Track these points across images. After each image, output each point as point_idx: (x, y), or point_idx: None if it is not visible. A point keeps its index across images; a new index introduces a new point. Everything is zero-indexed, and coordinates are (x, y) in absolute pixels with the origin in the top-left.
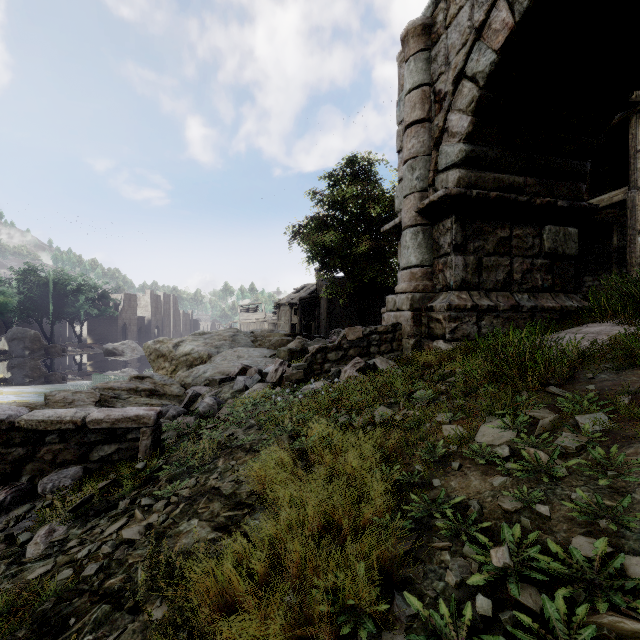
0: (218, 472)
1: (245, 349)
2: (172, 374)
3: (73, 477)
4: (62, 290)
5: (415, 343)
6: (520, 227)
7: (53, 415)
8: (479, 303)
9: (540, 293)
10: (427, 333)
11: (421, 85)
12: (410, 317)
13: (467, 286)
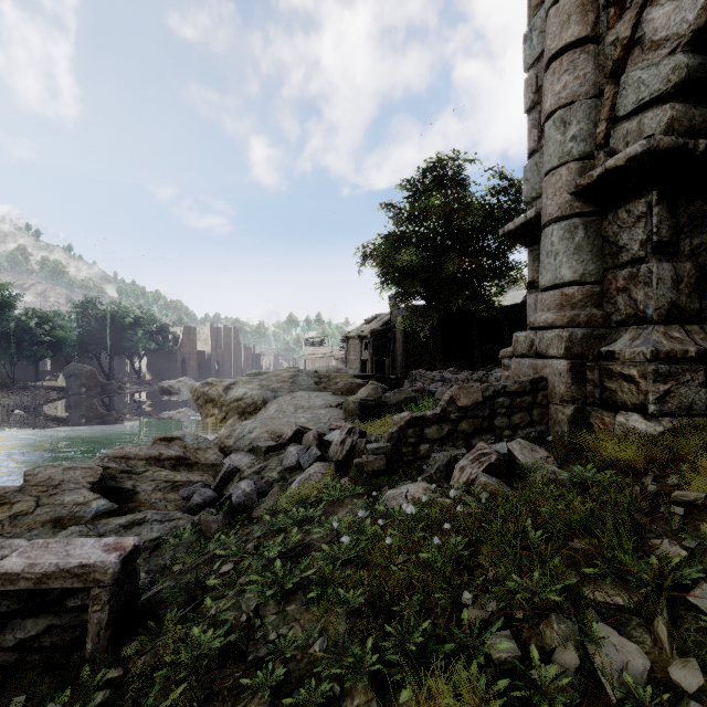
0: None
1: (306, 395)
2: (222, 422)
3: None
4: (120, 323)
5: (574, 413)
6: None
7: None
8: None
9: None
10: (599, 397)
11: None
12: (566, 369)
13: (679, 316)
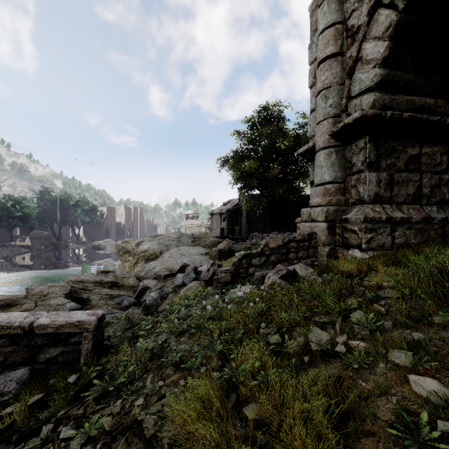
0: (145, 394)
1: (186, 248)
2: (134, 265)
3: (18, 380)
4: (66, 205)
5: (329, 250)
6: (429, 145)
7: (4, 320)
8: (393, 215)
9: (447, 206)
10: (341, 242)
11: (334, 24)
12: (325, 228)
13: (380, 200)
